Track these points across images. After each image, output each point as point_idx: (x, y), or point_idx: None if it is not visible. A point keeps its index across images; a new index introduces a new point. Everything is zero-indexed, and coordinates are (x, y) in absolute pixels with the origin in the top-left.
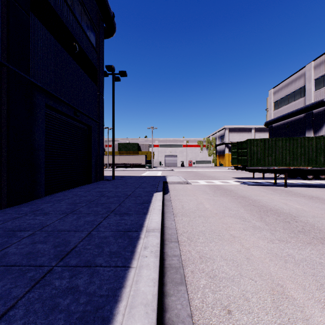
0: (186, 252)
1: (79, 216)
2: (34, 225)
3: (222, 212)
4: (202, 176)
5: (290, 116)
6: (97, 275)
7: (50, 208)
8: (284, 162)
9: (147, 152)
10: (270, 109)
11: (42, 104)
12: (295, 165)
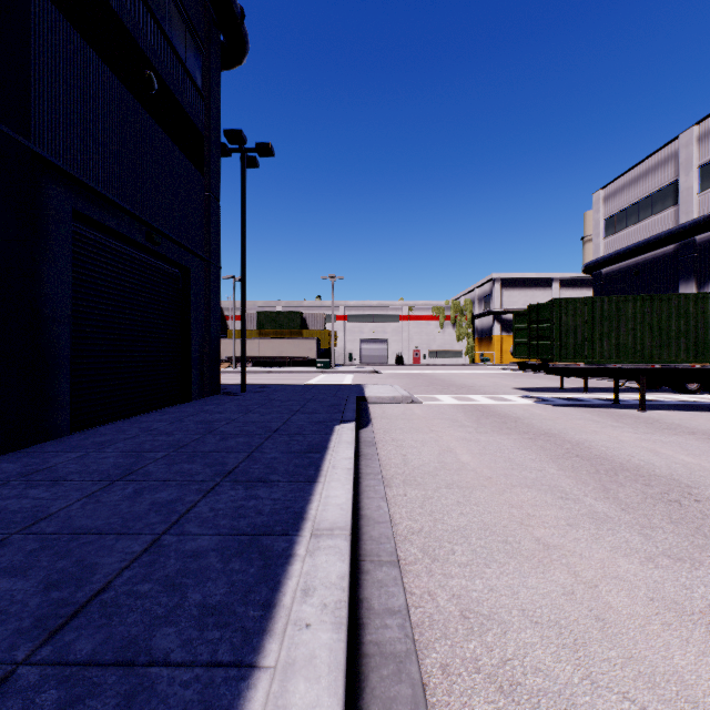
0: (421, 596)
1: (142, 487)
2: (15, 516)
3: (504, 474)
4: (445, 385)
5: (643, 249)
6: (147, 702)
7: (73, 466)
8: (639, 353)
9: (321, 332)
10: (596, 235)
11: (64, 211)
12: (664, 359)
